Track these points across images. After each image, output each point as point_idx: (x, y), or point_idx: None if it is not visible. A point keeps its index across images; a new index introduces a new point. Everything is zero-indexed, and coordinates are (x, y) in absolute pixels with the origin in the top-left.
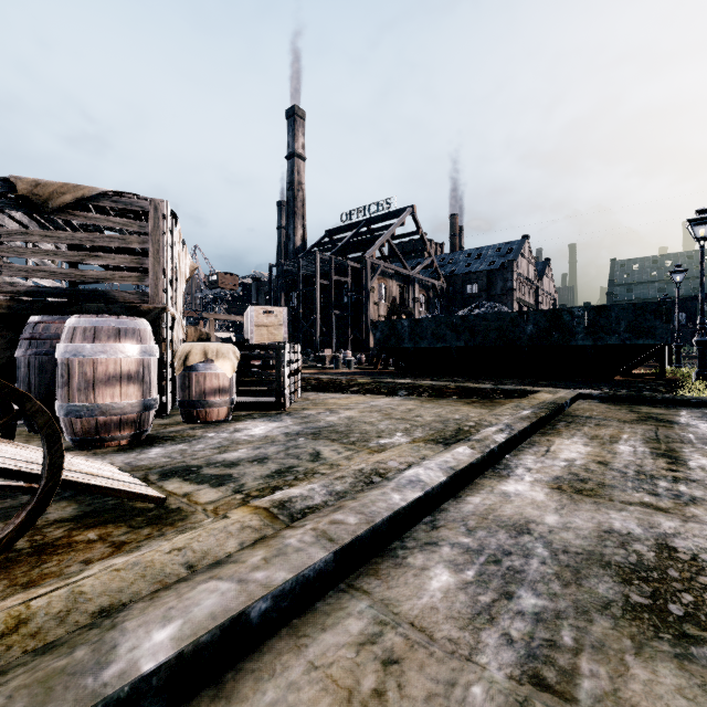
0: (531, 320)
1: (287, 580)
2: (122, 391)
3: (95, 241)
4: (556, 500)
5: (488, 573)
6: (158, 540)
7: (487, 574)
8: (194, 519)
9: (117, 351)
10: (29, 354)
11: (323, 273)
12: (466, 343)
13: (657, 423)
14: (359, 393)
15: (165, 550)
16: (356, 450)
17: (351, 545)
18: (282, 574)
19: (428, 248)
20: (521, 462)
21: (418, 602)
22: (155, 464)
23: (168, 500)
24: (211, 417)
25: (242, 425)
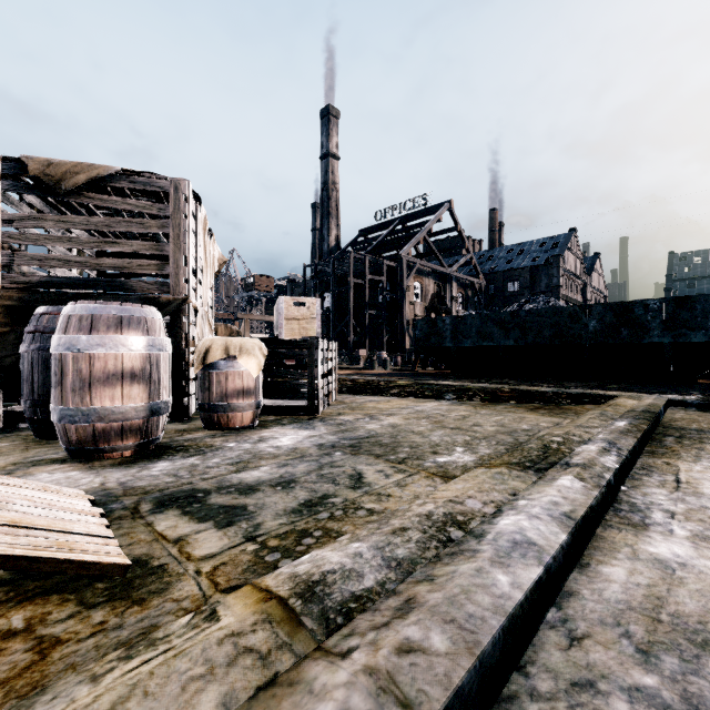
0: (595, 315)
1: None
2: (123, 392)
3: (111, 226)
4: None
5: None
6: (79, 676)
7: None
8: (178, 592)
9: (118, 344)
10: (32, 349)
11: (357, 273)
12: (516, 341)
13: None
14: (400, 396)
15: None
16: (408, 471)
17: None
18: None
19: (466, 244)
20: (651, 499)
21: None
22: (154, 486)
23: (151, 550)
24: (234, 422)
25: (268, 433)
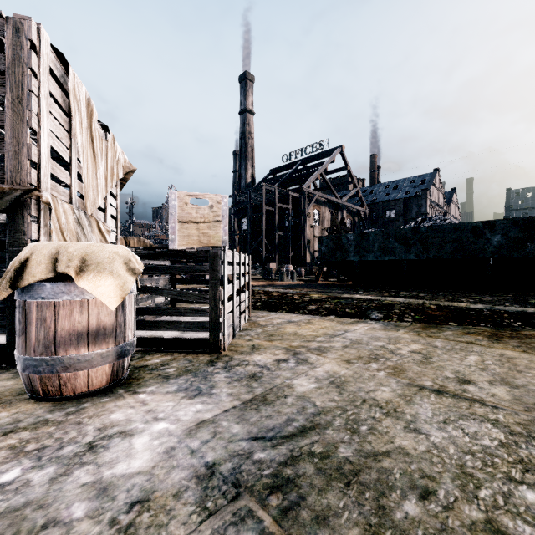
0: (498, 230)
1: None
2: None
3: None
4: None
5: None
6: None
7: None
8: None
9: None
10: None
11: (268, 202)
12: (418, 255)
13: None
14: (320, 314)
15: None
16: None
17: None
18: None
19: (354, 180)
20: None
21: None
22: None
23: None
24: (72, 386)
25: (124, 413)
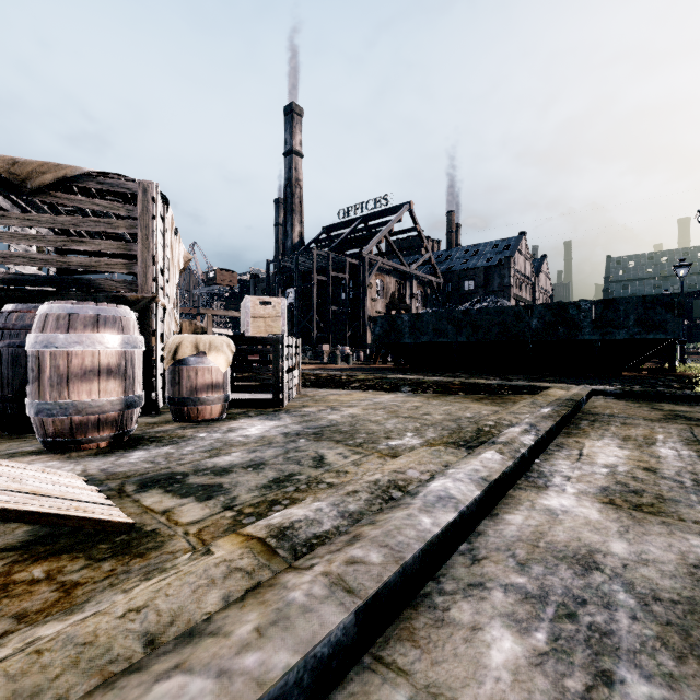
0: (536, 315)
1: (291, 667)
2: (100, 387)
3: (79, 225)
4: (615, 520)
5: (566, 637)
6: (112, 591)
7: (565, 639)
8: (172, 547)
9: (95, 342)
10: (1, 345)
11: (320, 269)
12: (468, 337)
13: (688, 422)
14: (360, 389)
15: (116, 612)
16: (364, 453)
17: (377, 597)
18: (283, 657)
19: (425, 244)
20: (556, 468)
21: (479, 691)
22: (134, 471)
23: (143, 520)
24: (203, 415)
25: (237, 424)
